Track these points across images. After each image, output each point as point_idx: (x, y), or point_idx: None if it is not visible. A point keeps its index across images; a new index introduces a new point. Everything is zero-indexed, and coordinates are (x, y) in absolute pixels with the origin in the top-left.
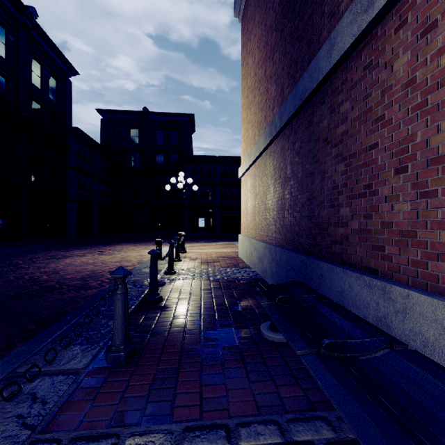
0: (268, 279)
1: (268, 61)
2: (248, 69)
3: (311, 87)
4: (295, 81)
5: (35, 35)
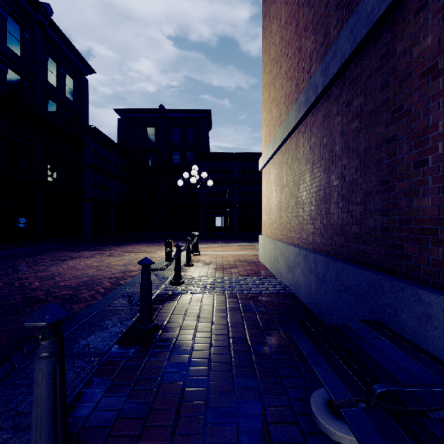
0: (302, 296)
1: (302, 10)
2: (272, 38)
3: None
4: (352, 8)
5: (50, 33)
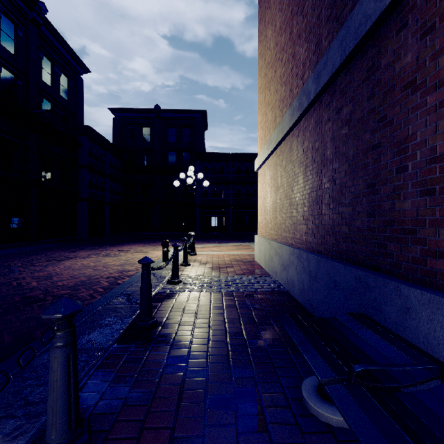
0: (295, 293)
1: (295, 18)
2: (267, 43)
3: (381, 6)
4: (342, 21)
5: (45, 32)
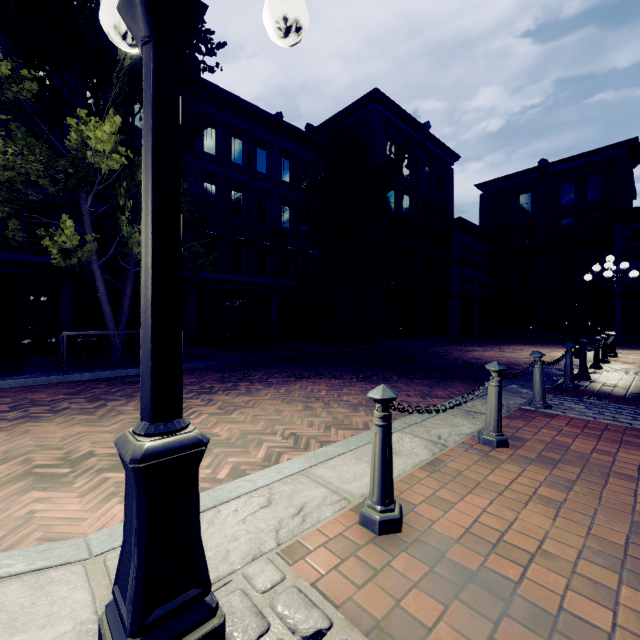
0: None
1: None
2: None
3: None
4: None
5: (427, 145)
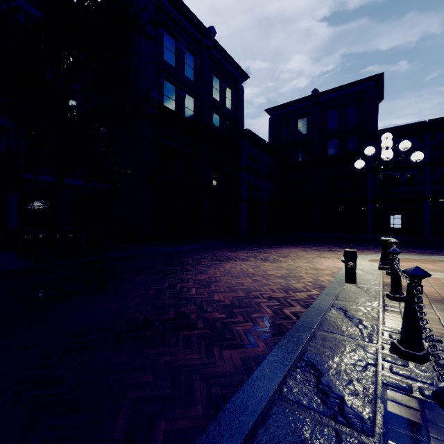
0: None
1: None
2: None
3: None
4: None
5: (214, 53)
